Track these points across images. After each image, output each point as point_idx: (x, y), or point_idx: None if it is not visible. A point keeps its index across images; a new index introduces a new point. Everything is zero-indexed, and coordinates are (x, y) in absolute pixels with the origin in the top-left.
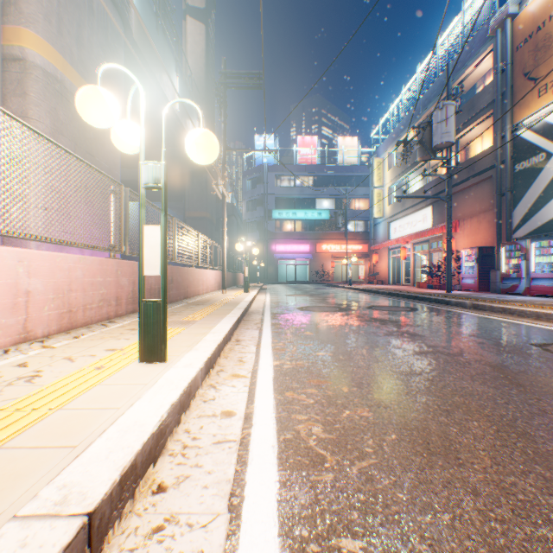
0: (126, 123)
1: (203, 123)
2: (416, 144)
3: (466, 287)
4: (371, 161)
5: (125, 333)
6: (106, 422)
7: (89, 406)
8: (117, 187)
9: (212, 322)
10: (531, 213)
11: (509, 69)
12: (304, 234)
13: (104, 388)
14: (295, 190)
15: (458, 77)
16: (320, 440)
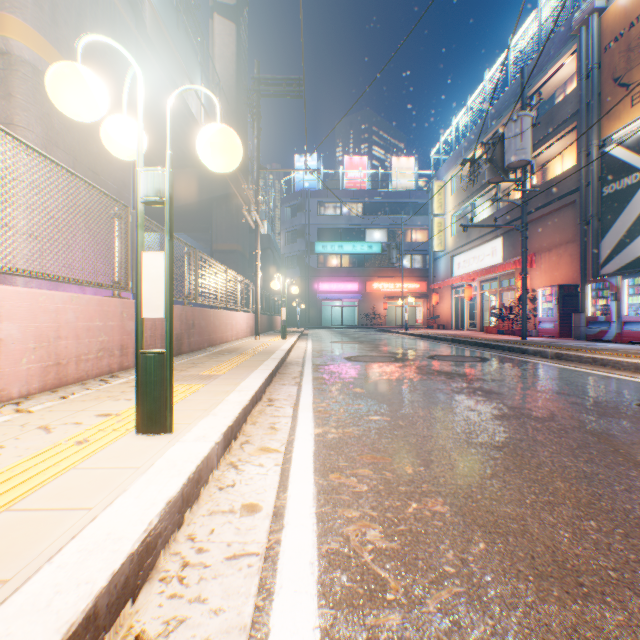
0: (120, 118)
1: (221, 118)
2: (485, 163)
3: (544, 332)
4: (430, 185)
5: (128, 392)
6: (66, 535)
7: (49, 505)
8: (122, 209)
9: (240, 377)
10: (623, 245)
11: (595, 74)
12: (352, 271)
13: (78, 474)
14: (342, 219)
15: (534, 84)
16: (379, 552)
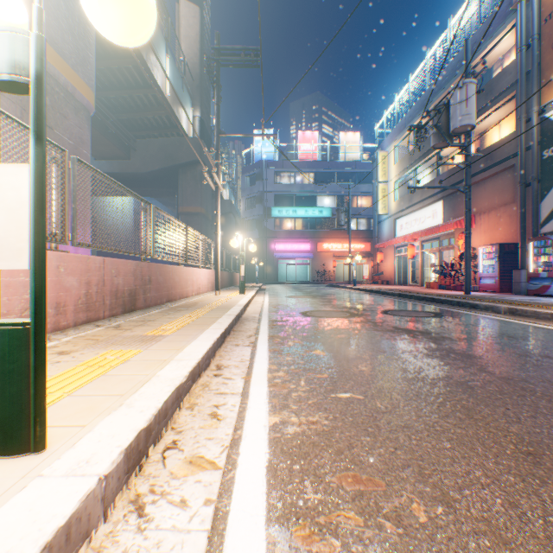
0: None
1: None
2: (431, 128)
3: (484, 287)
4: (375, 155)
5: None
6: None
7: None
8: (58, 152)
9: (186, 339)
10: None
11: (536, 44)
12: (305, 233)
13: None
14: (296, 187)
15: (473, 59)
16: None
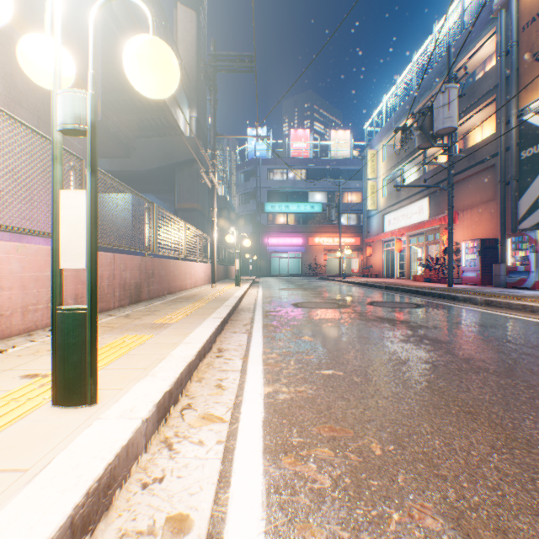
0: (39, 36)
1: (153, 32)
2: (416, 130)
3: (467, 280)
4: (364, 153)
5: None
6: None
7: None
8: (76, 161)
9: (190, 326)
10: None
11: (514, 51)
12: (297, 227)
13: None
14: (288, 183)
15: (457, 63)
16: None
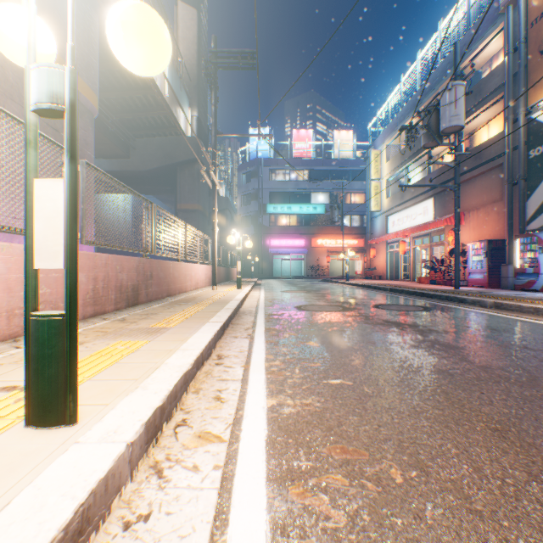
0: (13, 6)
1: None
2: (421, 129)
3: (473, 282)
4: (368, 153)
5: None
6: None
7: None
8: None
9: (189, 331)
10: None
11: (522, 47)
12: (299, 229)
13: None
14: (290, 184)
15: (463, 61)
16: None
